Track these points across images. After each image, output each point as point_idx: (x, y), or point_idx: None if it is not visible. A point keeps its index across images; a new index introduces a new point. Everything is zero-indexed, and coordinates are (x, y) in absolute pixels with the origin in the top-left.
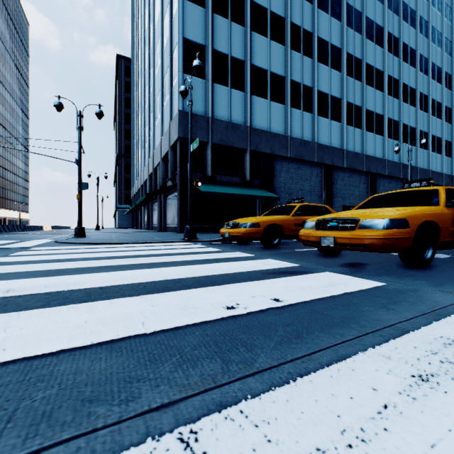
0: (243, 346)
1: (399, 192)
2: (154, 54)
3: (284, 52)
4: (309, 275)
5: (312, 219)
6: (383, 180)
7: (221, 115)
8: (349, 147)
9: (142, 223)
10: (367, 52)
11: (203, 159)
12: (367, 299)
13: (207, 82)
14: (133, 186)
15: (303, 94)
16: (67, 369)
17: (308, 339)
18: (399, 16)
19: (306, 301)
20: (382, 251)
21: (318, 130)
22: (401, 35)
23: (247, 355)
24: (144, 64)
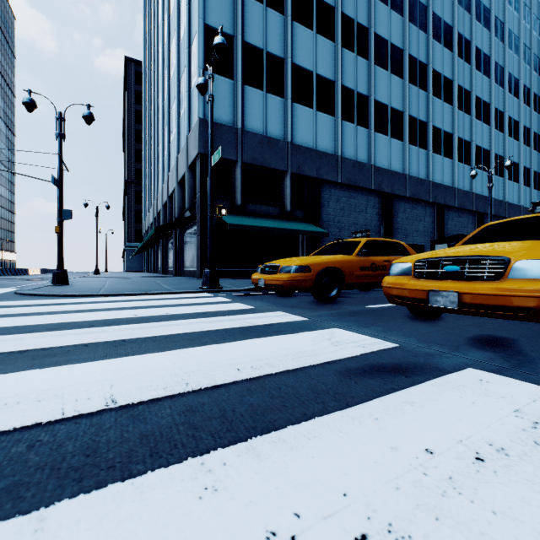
0: None
1: (538, 217)
2: (170, 51)
3: (334, 50)
4: (444, 382)
5: (404, 260)
6: (452, 213)
7: (254, 126)
8: (412, 171)
9: (156, 266)
10: (434, 55)
11: (230, 182)
12: None
13: (236, 83)
14: (145, 219)
15: (357, 104)
16: None
17: None
18: (470, 14)
19: None
20: None
21: (375, 149)
22: (473, 37)
23: None
24: (157, 65)
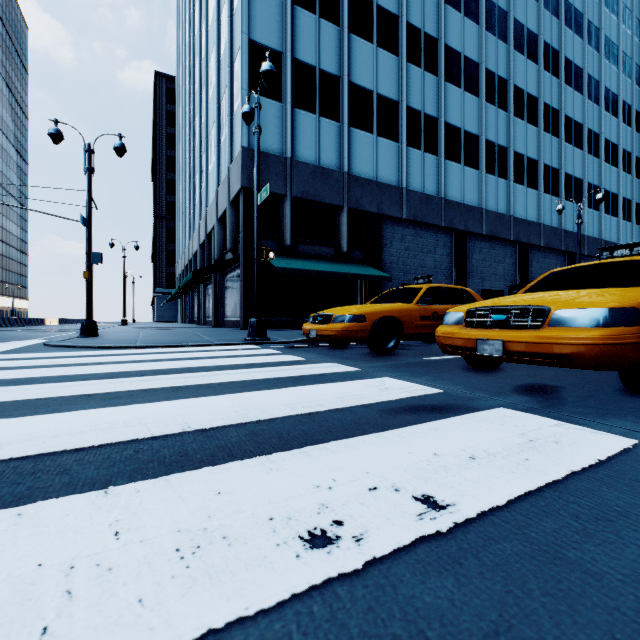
0: None
1: (599, 264)
2: (208, 68)
3: (398, 65)
4: (471, 417)
5: (458, 309)
6: (537, 253)
7: (305, 155)
8: (490, 205)
9: (191, 315)
10: (515, 69)
11: (278, 220)
12: (635, 492)
13: (284, 106)
14: (179, 261)
15: (424, 128)
16: None
17: None
18: (559, 20)
19: (499, 505)
20: (597, 367)
21: (445, 180)
22: (562, 47)
23: None
24: (193, 83)
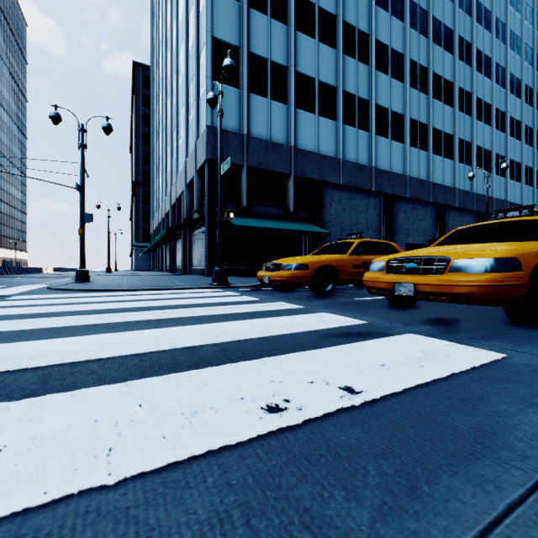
0: (305, 527)
1: (494, 223)
2: (178, 60)
3: (336, 57)
4: (386, 339)
5: (380, 259)
6: (453, 213)
7: (259, 132)
8: (413, 173)
9: (164, 265)
10: (434, 59)
11: (236, 186)
12: (494, 385)
13: (242, 92)
14: (153, 219)
15: (358, 109)
16: None
17: (436, 499)
18: (471, 17)
19: (397, 392)
20: (485, 303)
21: (375, 152)
22: (474, 40)
23: None
24: (165, 72)
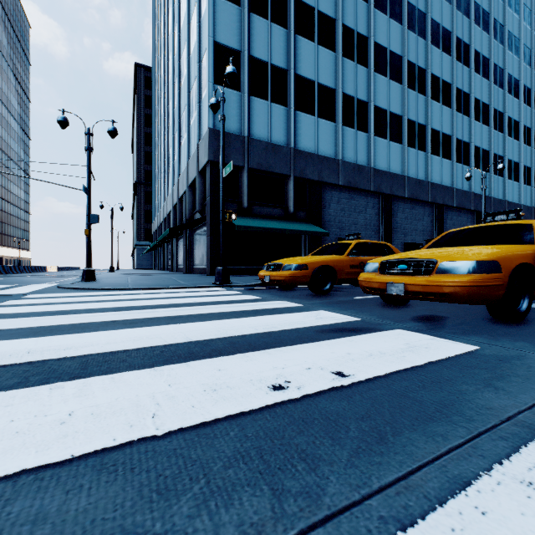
0: (302, 460)
1: (482, 227)
2: (180, 62)
3: (335, 59)
4: (376, 334)
5: (375, 260)
6: (451, 212)
7: (260, 134)
8: (411, 173)
9: (166, 264)
10: (433, 60)
11: (237, 187)
12: (462, 371)
13: (243, 95)
14: (155, 219)
15: (356, 110)
16: (22, 511)
17: (397, 445)
18: (469, 19)
19: (380, 376)
20: (467, 302)
21: (374, 152)
22: (472, 41)
23: (309, 478)
24: (167, 73)
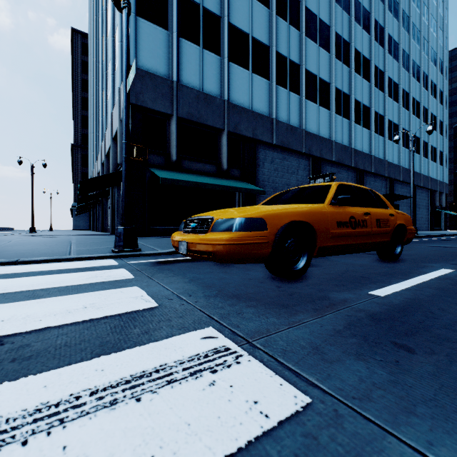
0: None
1: None
2: (107, 11)
3: (269, 16)
4: None
5: None
6: (369, 178)
7: (190, 81)
8: (337, 138)
9: (98, 224)
10: (355, 35)
11: (165, 137)
12: None
13: (171, 34)
14: None
15: (289, 71)
16: None
17: None
18: (384, 4)
19: None
20: None
21: (305, 115)
22: (386, 25)
23: None
24: (98, 29)
